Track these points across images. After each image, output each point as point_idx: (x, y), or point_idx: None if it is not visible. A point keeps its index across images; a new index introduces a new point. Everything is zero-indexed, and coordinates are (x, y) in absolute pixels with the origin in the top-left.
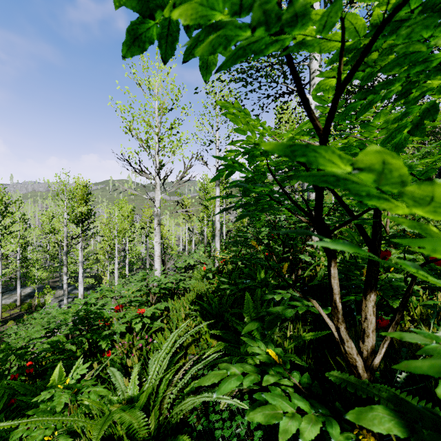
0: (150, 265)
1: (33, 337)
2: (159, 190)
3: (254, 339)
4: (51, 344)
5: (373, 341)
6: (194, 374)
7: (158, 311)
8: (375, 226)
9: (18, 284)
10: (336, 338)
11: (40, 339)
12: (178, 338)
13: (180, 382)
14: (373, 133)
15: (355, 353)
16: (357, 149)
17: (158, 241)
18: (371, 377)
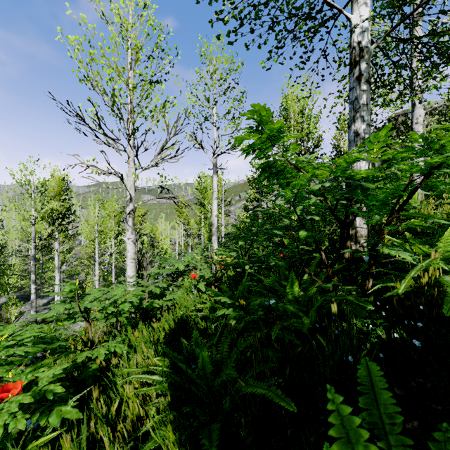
0: None
1: None
2: (133, 167)
3: None
4: None
5: None
6: None
7: (57, 389)
8: None
9: None
10: None
11: None
12: None
13: None
14: None
15: None
16: None
17: (131, 238)
18: None
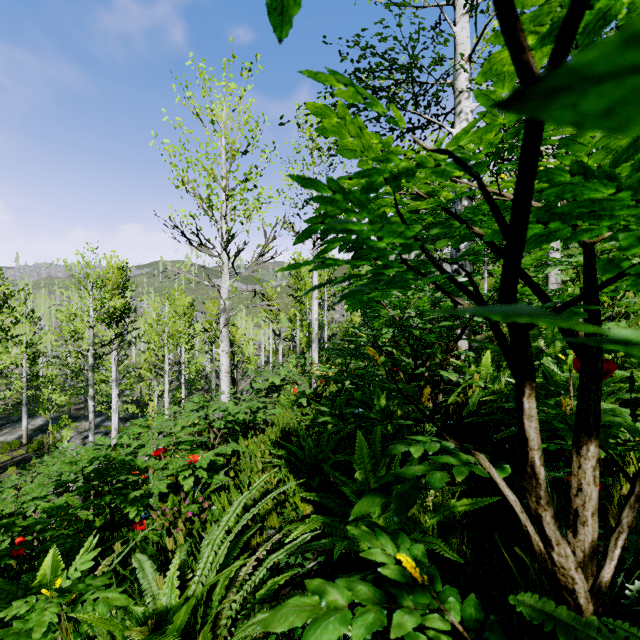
0: (218, 385)
1: (28, 497)
2: (227, 273)
3: (373, 526)
4: (48, 512)
5: (593, 532)
6: (275, 562)
7: (221, 459)
8: (590, 320)
9: (23, 413)
10: (523, 525)
11: (40, 500)
12: (250, 502)
13: (249, 582)
14: (581, 158)
15: (573, 567)
16: (565, 176)
17: (225, 350)
18: (597, 607)
